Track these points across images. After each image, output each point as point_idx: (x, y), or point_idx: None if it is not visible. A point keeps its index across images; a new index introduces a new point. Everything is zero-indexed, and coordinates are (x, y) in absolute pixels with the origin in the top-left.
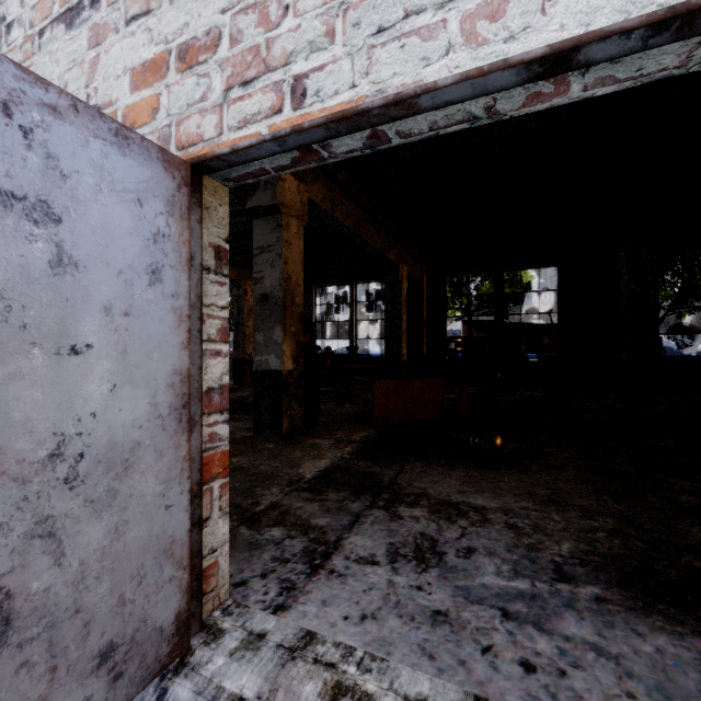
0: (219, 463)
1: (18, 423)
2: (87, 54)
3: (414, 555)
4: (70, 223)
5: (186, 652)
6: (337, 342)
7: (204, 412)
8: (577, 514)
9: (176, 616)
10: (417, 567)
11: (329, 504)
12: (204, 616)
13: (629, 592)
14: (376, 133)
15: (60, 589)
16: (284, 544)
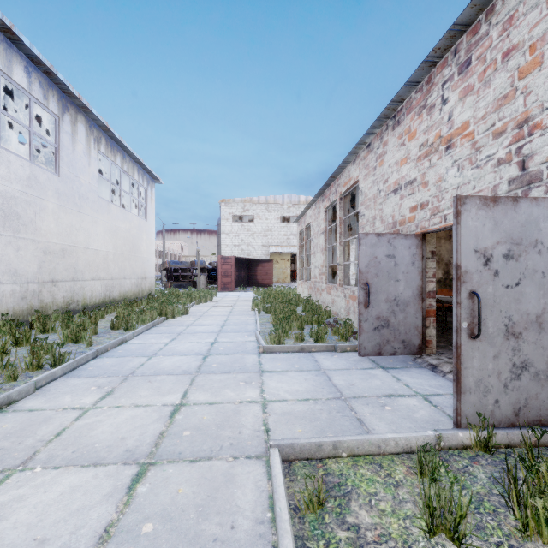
0: (432, 313)
1: (389, 293)
2: (399, 202)
3: None
4: (397, 257)
5: (421, 356)
6: None
7: (427, 297)
8: None
9: (418, 345)
10: None
11: None
12: (427, 353)
13: None
14: None
15: (395, 324)
16: None
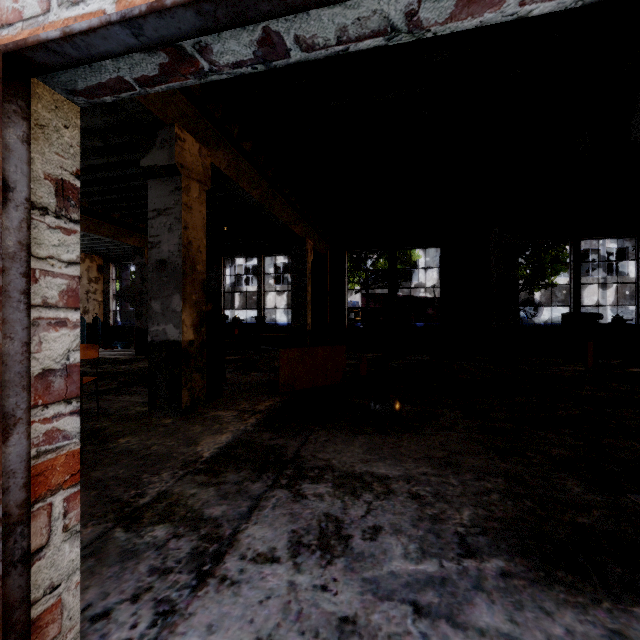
0: (64, 469)
1: None
2: None
3: (318, 544)
4: None
5: None
6: (247, 312)
7: (35, 403)
8: (472, 476)
9: None
10: (322, 560)
11: (226, 487)
12: None
13: (529, 560)
14: (269, 36)
15: None
16: (167, 548)
